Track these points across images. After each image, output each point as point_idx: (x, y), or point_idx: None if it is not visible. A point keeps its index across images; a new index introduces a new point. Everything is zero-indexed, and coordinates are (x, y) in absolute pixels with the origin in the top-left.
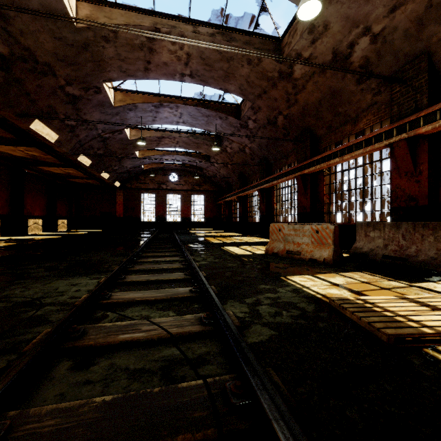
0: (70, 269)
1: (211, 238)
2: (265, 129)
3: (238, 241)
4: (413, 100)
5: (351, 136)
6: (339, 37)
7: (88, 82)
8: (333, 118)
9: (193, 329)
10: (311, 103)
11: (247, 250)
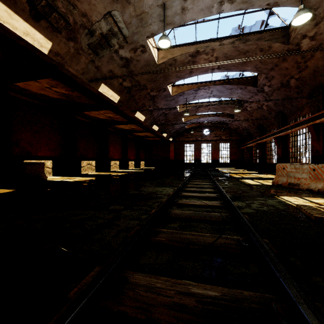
0: (159, 184)
1: (233, 174)
2: (279, 90)
3: (254, 177)
4: None
5: None
6: None
7: (160, 87)
8: None
9: (217, 204)
10: (321, 65)
11: (259, 182)
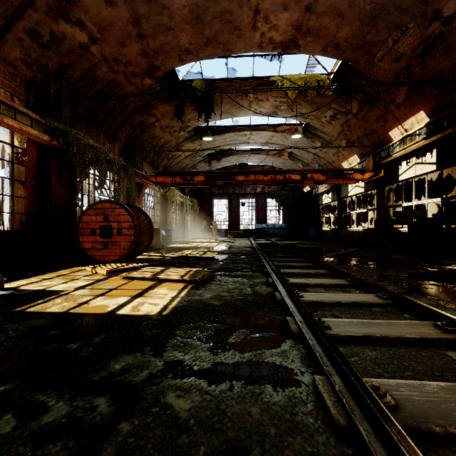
0: None
1: None
2: None
3: None
4: None
5: None
6: None
7: None
8: None
9: (292, 279)
10: None
11: None
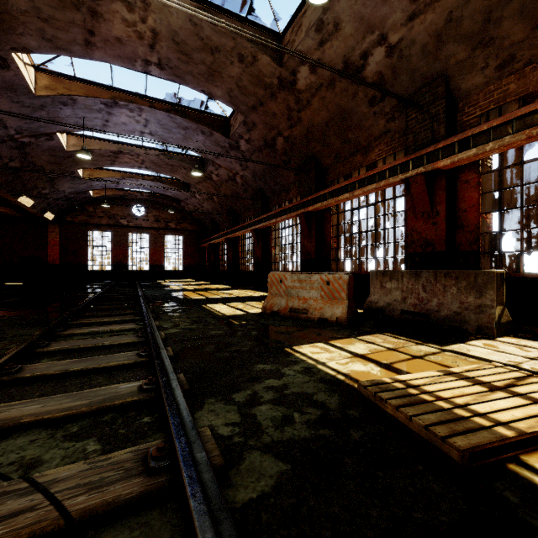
0: None
1: (190, 292)
2: (261, 153)
3: (227, 296)
4: (430, 129)
5: (361, 169)
6: (351, 43)
7: None
8: (342, 146)
9: (126, 489)
10: (317, 124)
11: (238, 308)
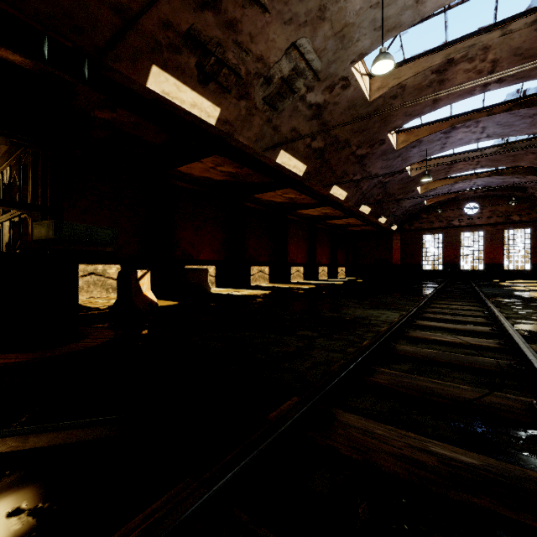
0: (372, 305)
1: None
2: None
3: None
4: None
5: None
6: None
7: (374, 139)
8: None
9: (490, 345)
10: None
11: None
